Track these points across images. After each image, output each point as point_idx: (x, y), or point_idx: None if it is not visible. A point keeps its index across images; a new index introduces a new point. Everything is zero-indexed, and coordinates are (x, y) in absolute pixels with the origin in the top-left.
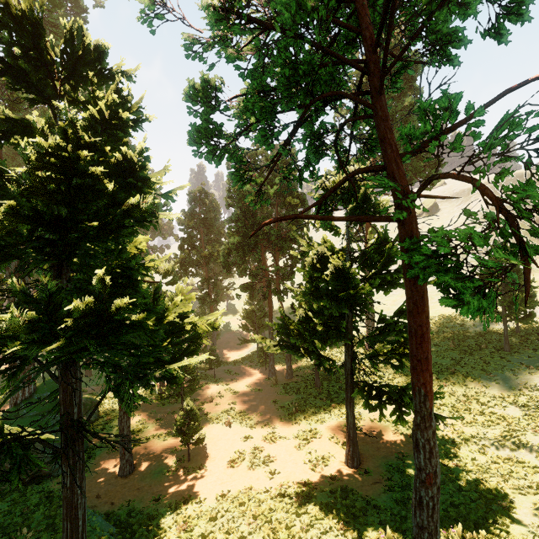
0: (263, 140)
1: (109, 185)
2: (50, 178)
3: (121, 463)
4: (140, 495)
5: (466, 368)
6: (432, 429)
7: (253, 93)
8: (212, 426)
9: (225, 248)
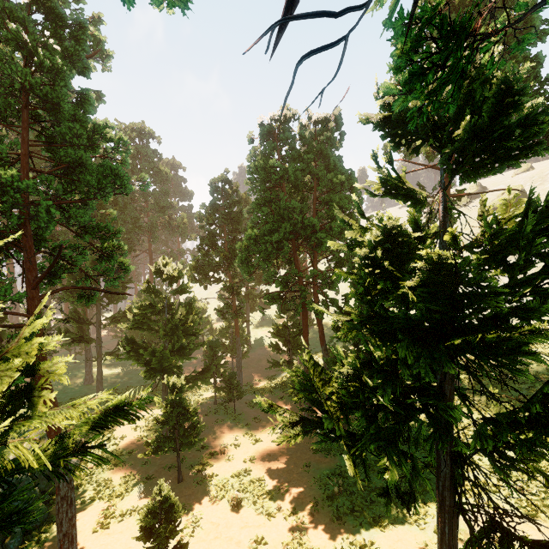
0: None
1: None
2: None
3: None
4: None
5: None
6: None
7: None
8: (214, 503)
9: (242, 246)
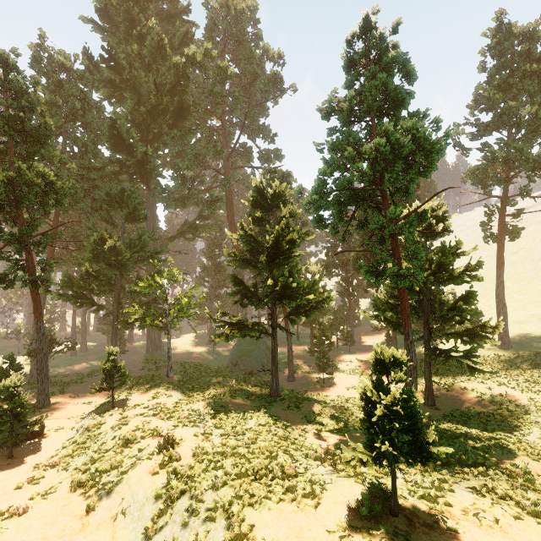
0: (337, 221)
1: (287, 246)
2: (273, 245)
3: (288, 375)
4: (297, 389)
5: None
6: (410, 340)
7: (333, 204)
8: (341, 374)
9: (354, 255)
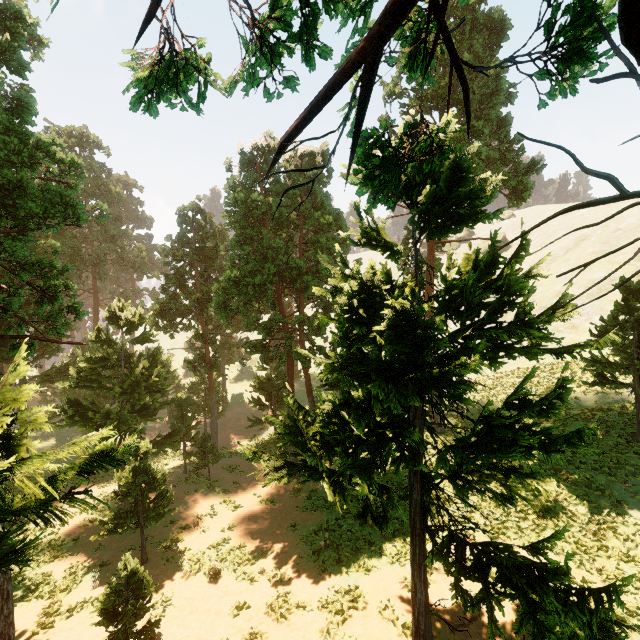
0: None
1: None
2: None
3: None
4: None
5: (585, 470)
6: None
7: None
8: (188, 579)
9: (219, 288)
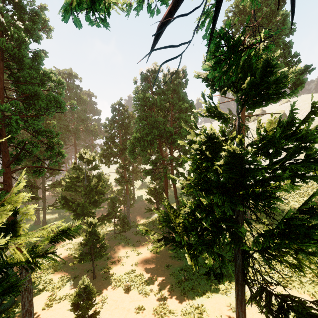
0: None
1: None
2: None
3: None
4: None
5: None
6: None
7: None
8: (114, 289)
9: (130, 142)
